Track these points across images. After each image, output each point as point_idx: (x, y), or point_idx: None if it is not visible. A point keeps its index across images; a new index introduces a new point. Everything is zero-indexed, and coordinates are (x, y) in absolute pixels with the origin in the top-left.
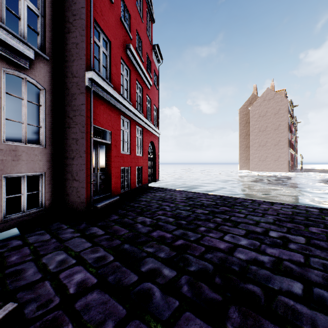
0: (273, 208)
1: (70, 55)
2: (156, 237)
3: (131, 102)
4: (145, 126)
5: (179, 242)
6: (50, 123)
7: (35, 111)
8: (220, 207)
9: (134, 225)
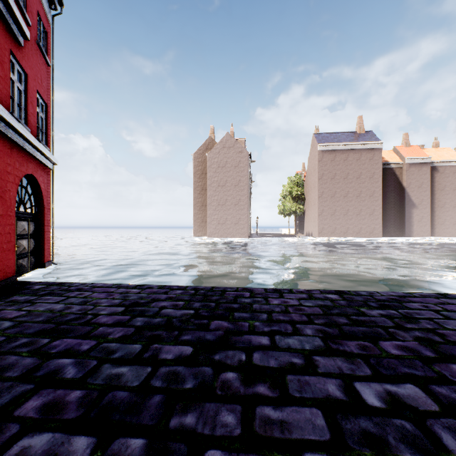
0: (291, 303)
1: None
2: None
3: None
4: (5, 131)
5: None
6: None
7: None
8: (209, 322)
9: None
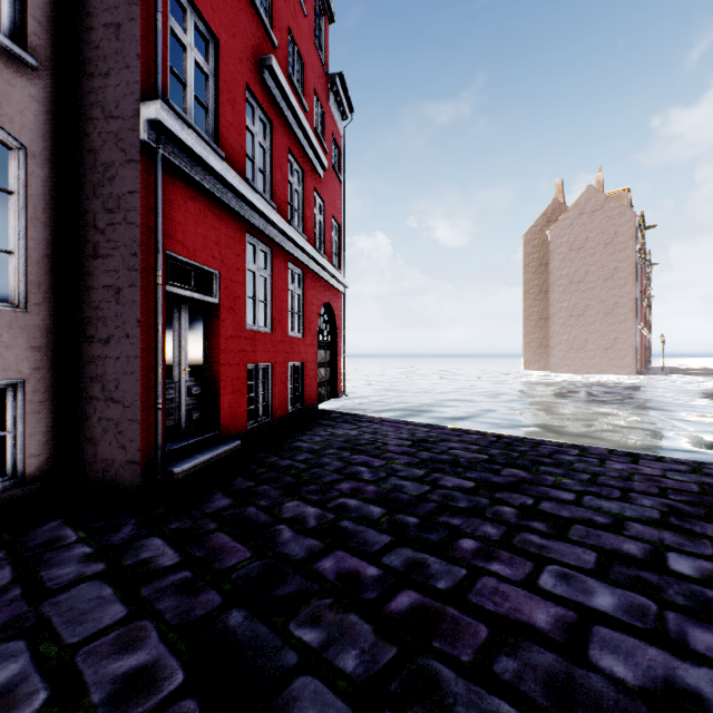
0: (643, 472)
1: (100, 57)
2: (332, 579)
3: (276, 204)
4: (312, 266)
5: (402, 599)
6: (42, 243)
7: (6, 215)
8: (502, 469)
9: (269, 532)
